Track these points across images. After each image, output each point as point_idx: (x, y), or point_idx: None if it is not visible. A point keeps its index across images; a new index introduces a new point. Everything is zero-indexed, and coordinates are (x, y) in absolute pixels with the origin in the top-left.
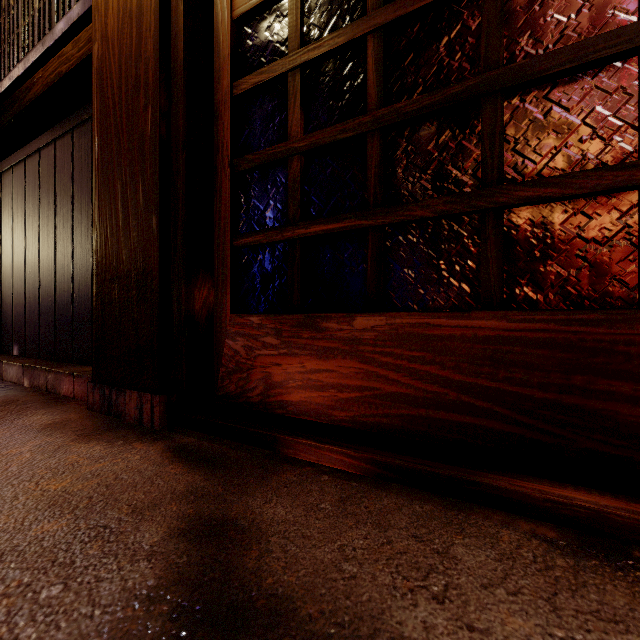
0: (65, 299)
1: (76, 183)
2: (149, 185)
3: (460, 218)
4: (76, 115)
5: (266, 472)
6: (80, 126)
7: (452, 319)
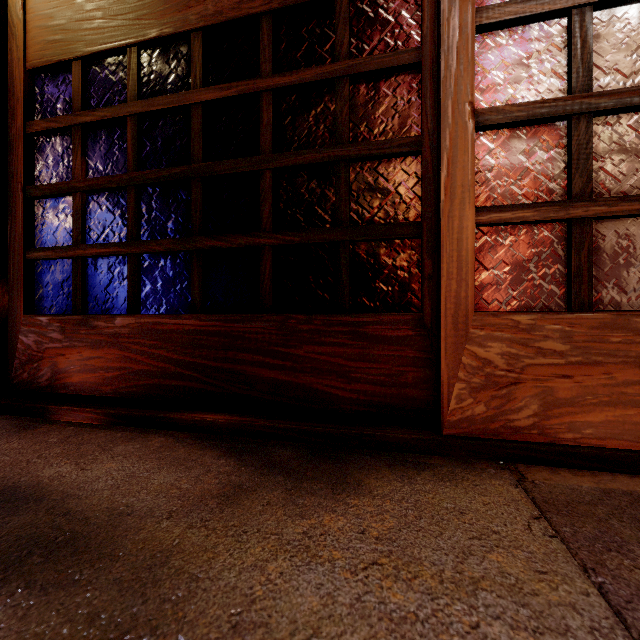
0: None
1: None
2: None
3: (183, 253)
4: None
5: (25, 429)
6: None
7: (172, 319)
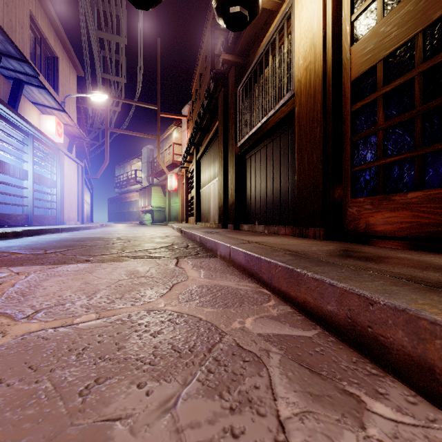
0: (277, 201)
1: (282, 155)
2: (318, 155)
3: None
4: (282, 129)
5: (365, 246)
6: (283, 133)
7: None
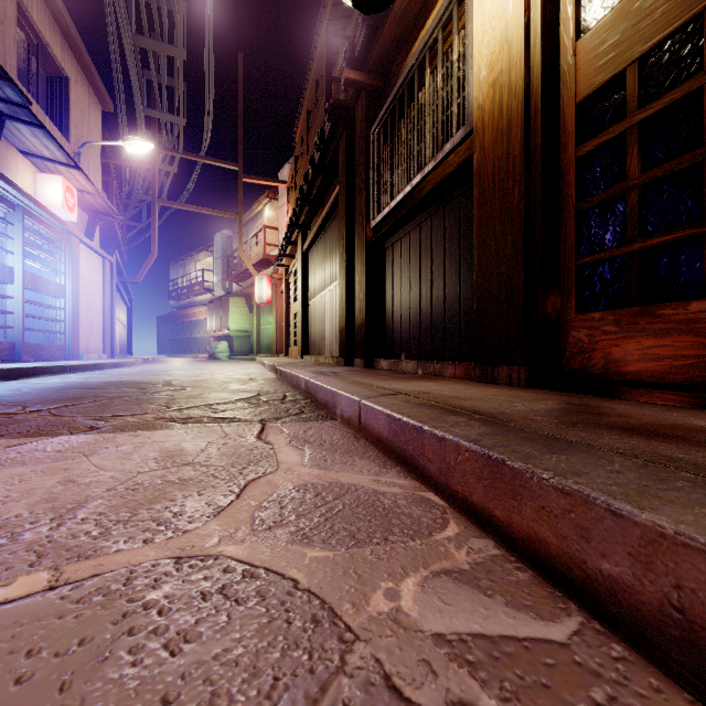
0: (439, 319)
1: (447, 241)
2: (516, 236)
3: None
4: (448, 196)
5: (610, 401)
6: (450, 202)
7: None
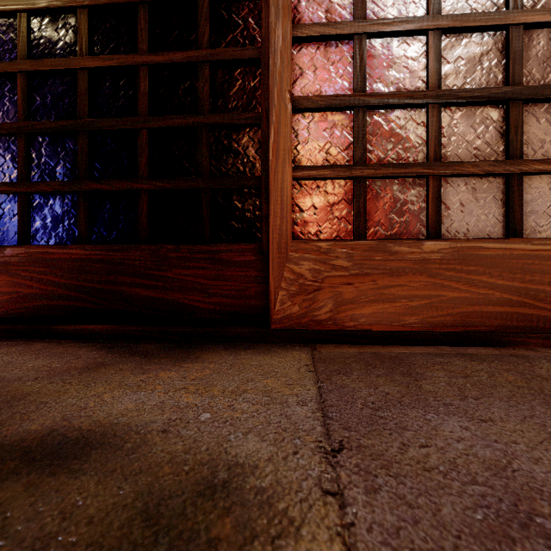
0: None
1: None
2: None
3: (71, 194)
4: None
5: None
6: None
7: (60, 249)
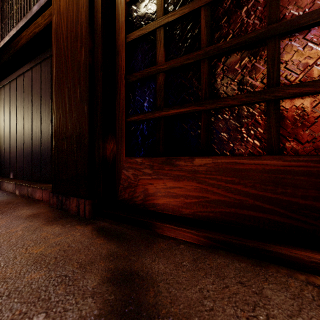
0: (37, 149)
1: (43, 89)
2: (83, 89)
3: (253, 105)
4: (43, 54)
5: (149, 243)
6: (45, 60)
7: (250, 160)
